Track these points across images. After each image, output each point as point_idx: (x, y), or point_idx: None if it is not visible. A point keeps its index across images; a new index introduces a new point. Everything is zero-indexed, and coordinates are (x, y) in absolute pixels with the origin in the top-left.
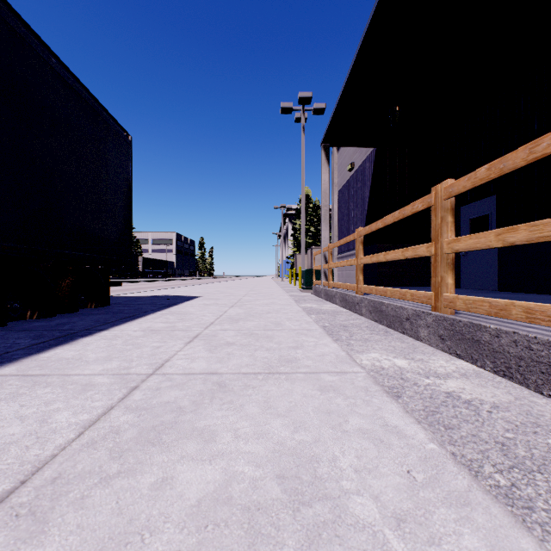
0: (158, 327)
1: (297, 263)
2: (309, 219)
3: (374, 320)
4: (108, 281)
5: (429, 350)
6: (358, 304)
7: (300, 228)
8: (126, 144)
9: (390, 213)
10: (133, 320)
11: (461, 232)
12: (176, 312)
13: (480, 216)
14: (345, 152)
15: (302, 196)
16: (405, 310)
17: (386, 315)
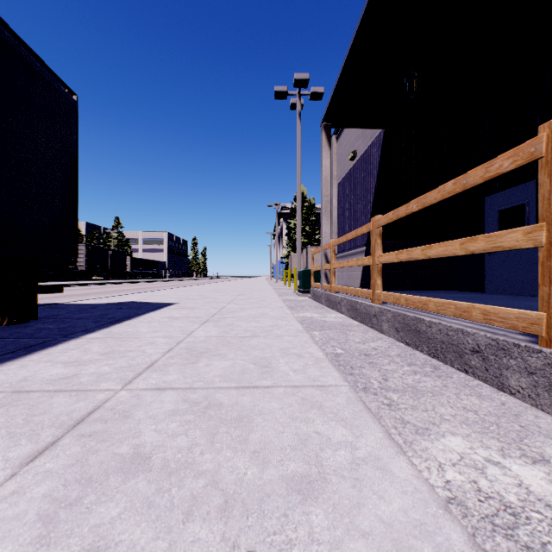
0: (40, 380)
1: (292, 263)
2: (304, 218)
3: (405, 342)
4: (35, 287)
5: (549, 424)
6: (376, 316)
7: (295, 227)
8: (69, 104)
9: (400, 205)
10: (22, 357)
11: (487, 227)
12: (115, 334)
13: (513, 207)
14: (346, 140)
15: (298, 190)
16: (469, 336)
17: (428, 338)
